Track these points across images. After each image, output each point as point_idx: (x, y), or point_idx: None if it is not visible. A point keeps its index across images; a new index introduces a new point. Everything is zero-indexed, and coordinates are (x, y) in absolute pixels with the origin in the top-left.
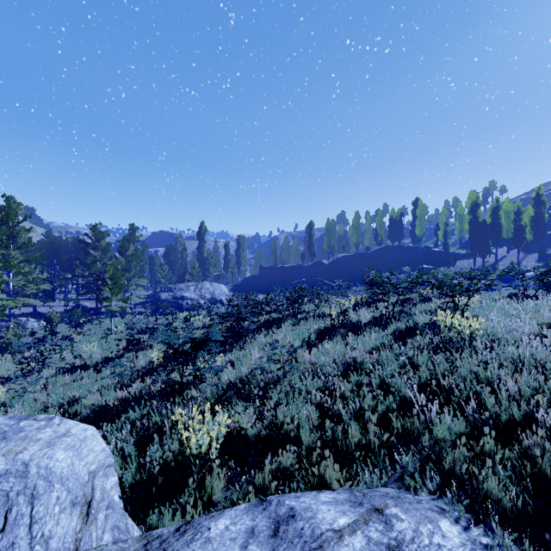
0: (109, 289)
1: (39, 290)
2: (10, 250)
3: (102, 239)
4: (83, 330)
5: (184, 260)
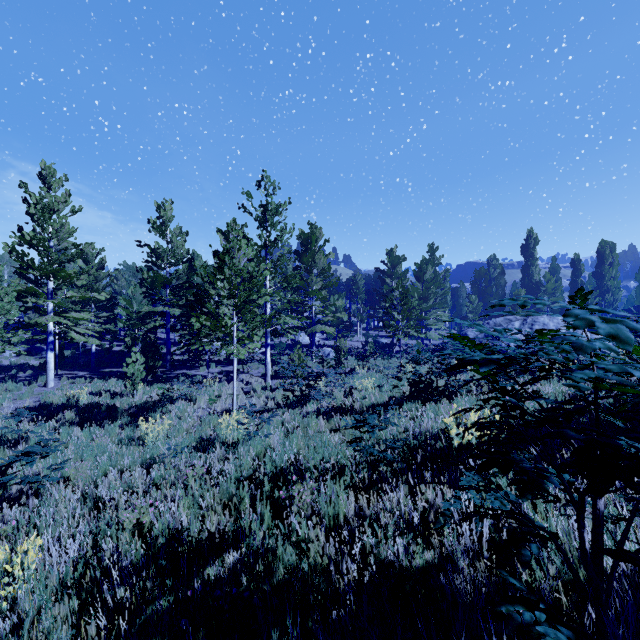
0: (397, 313)
1: (334, 318)
2: (312, 275)
3: (398, 265)
4: (371, 365)
5: (501, 288)
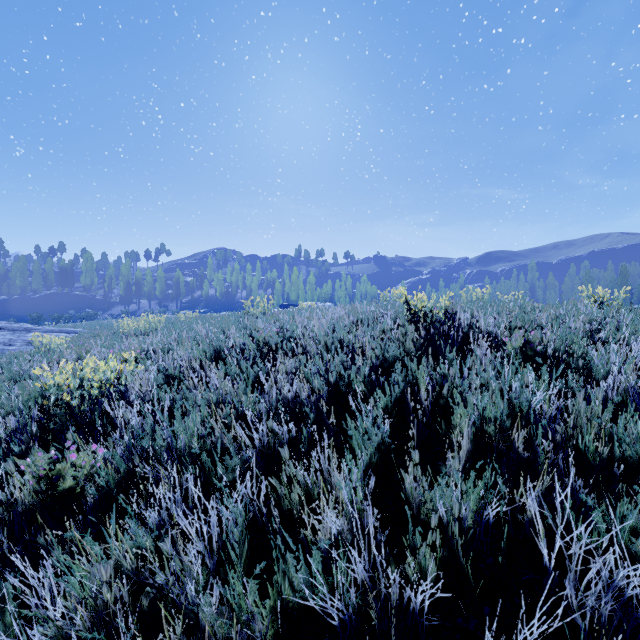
0: None
1: None
2: None
3: None
4: None
5: None
